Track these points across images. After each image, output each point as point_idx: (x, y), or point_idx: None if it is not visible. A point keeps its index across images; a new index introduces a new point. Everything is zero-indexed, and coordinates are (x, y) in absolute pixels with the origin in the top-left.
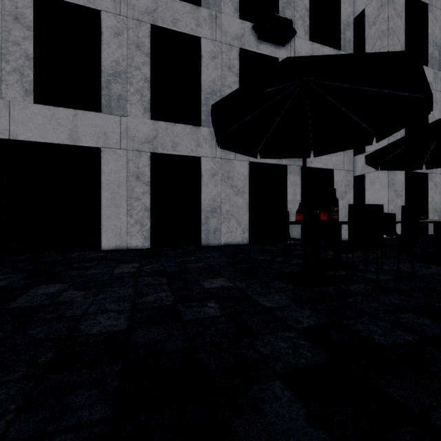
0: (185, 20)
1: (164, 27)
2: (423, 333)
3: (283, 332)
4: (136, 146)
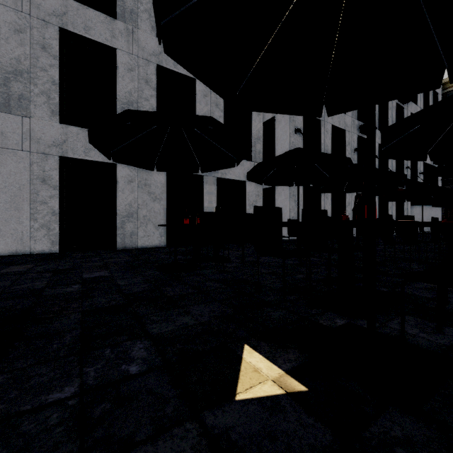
0: (99, 29)
1: (75, 32)
2: (203, 289)
3: (112, 295)
4: (41, 149)
